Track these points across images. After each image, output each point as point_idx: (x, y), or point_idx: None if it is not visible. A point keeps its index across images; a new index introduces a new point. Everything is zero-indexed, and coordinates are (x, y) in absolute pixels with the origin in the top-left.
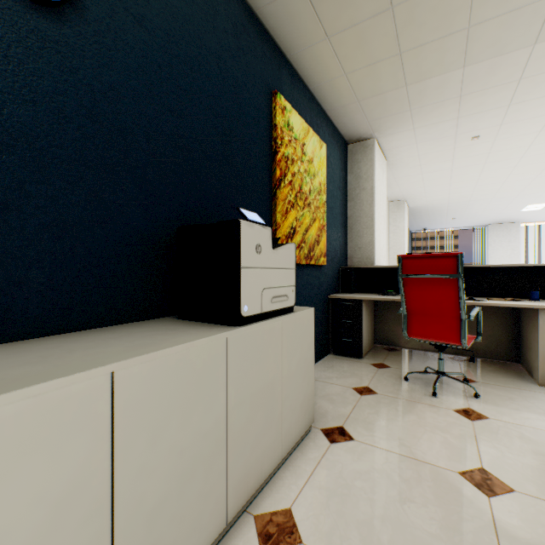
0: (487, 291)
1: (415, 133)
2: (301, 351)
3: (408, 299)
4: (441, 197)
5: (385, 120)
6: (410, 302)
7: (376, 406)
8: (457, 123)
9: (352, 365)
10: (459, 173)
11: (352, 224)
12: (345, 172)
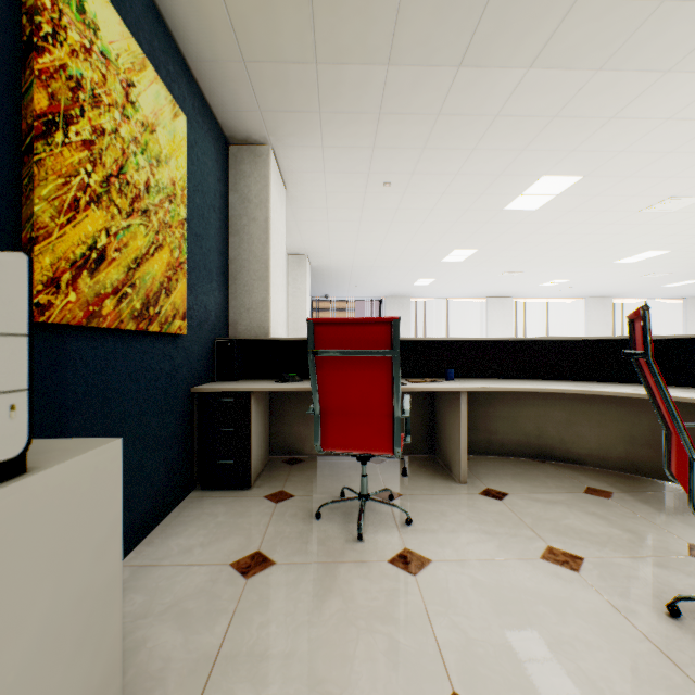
0: (405, 371)
1: (325, 155)
2: (57, 586)
3: (323, 390)
4: (346, 258)
5: (286, 117)
6: (325, 396)
7: (275, 599)
8: (372, 156)
9: (233, 507)
10: (367, 229)
11: (236, 271)
12: (225, 186)
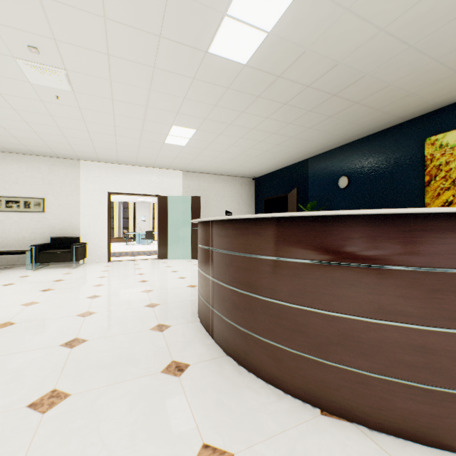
0: None
1: None
2: None
3: None
4: None
5: None
6: None
7: None
8: None
9: None
10: None
11: None
12: None
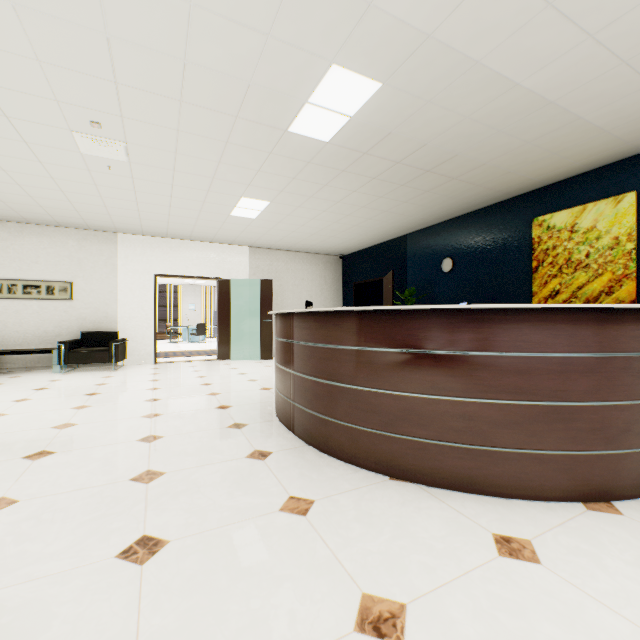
0: None
1: None
2: None
3: None
4: None
5: None
6: None
7: None
8: None
9: None
10: None
11: None
12: None
